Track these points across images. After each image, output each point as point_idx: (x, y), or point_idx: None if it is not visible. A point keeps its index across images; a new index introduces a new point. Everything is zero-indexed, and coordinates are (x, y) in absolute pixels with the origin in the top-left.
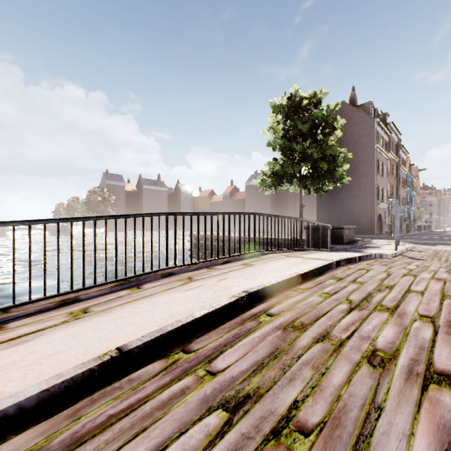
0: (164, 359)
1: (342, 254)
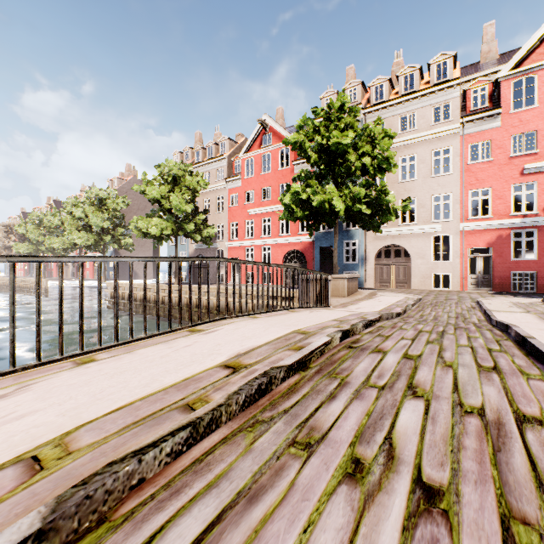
0: (491, 327)
1: None
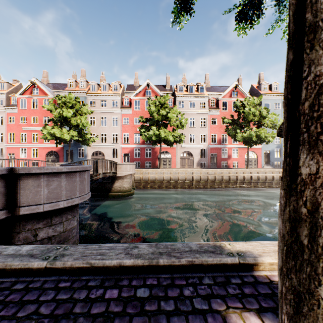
0: None
1: None
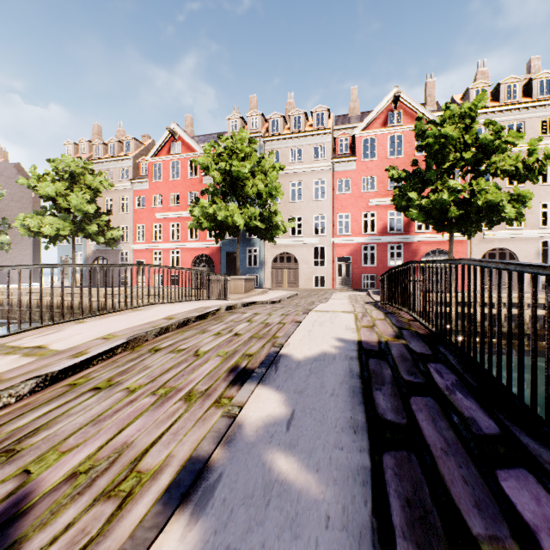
0: None
1: (326, 332)
